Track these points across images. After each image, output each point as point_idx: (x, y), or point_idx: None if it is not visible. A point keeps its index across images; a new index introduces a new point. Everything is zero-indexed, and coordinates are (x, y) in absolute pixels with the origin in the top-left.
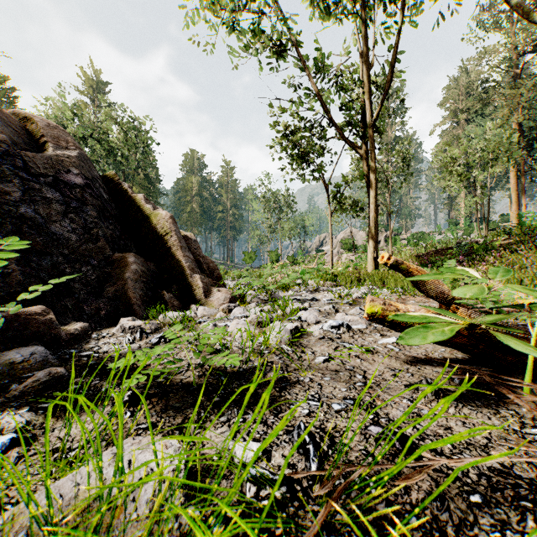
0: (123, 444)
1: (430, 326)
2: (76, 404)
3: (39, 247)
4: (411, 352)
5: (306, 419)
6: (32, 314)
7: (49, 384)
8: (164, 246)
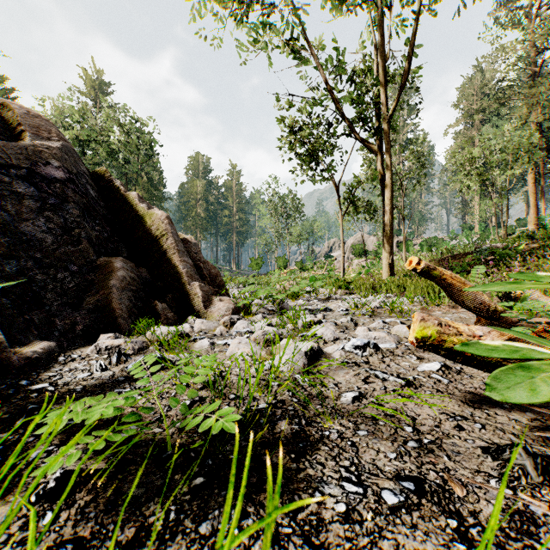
0: None
1: (530, 365)
2: None
3: (4, 249)
4: (466, 385)
5: (344, 528)
6: None
7: None
8: (159, 249)
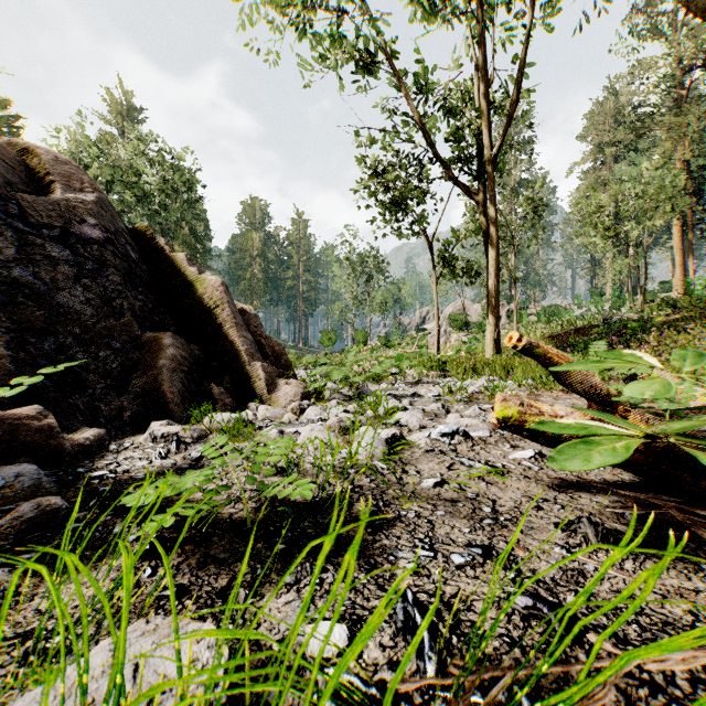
0: (130, 632)
1: (593, 439)
2: (74, 553)
3: (39, 323)
4: (557, 472)
5: (414, 579)
6: (22, 417)
7: (38, 522)
8: (214, 323)
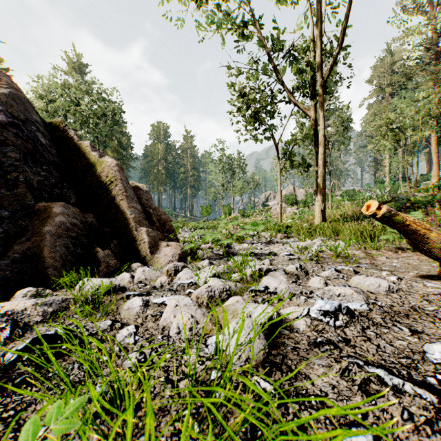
0: None
1: None
2: None
3: None
4: None
5: None
6: None
7: None
8: (108, 196)
